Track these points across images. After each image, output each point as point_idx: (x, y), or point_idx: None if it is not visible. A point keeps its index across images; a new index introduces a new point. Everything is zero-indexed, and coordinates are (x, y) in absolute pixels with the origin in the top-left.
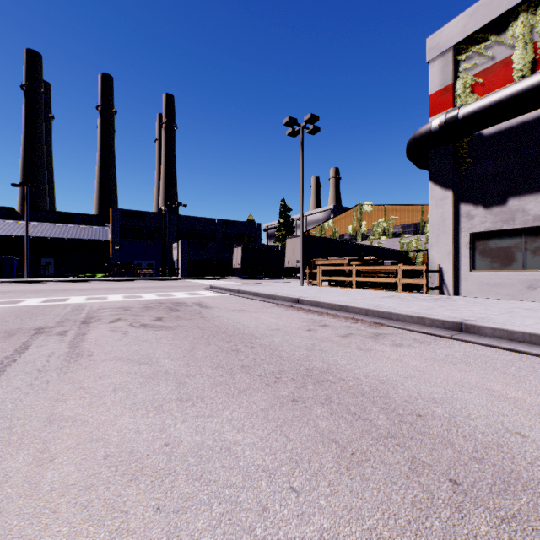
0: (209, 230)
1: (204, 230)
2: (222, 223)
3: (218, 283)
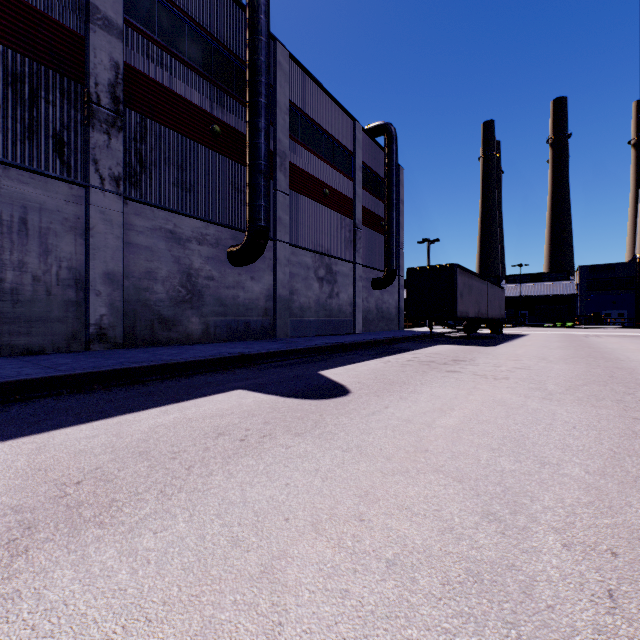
0: None
1: None
2: None
3: None
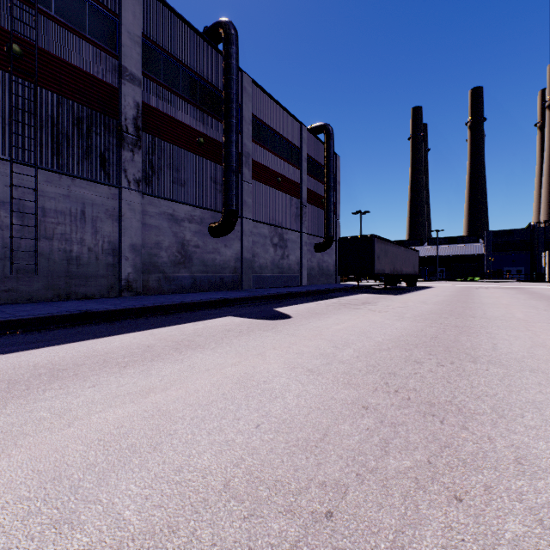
0: None
1: None
2: None
3: None
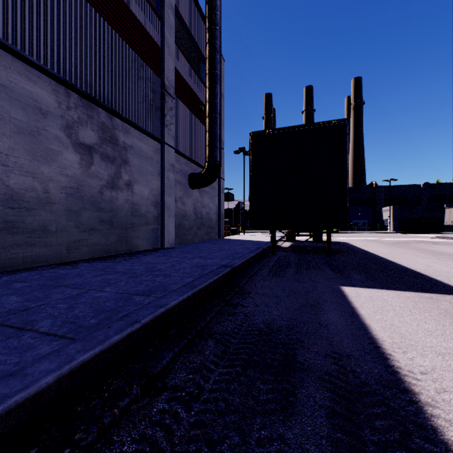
0: (414, 194)
1: (409, 195)
2: (427, 187)
3: (434, 235)
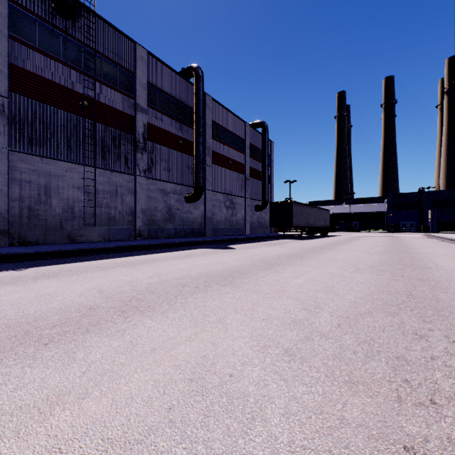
0: None
1: None
2: None
3: None
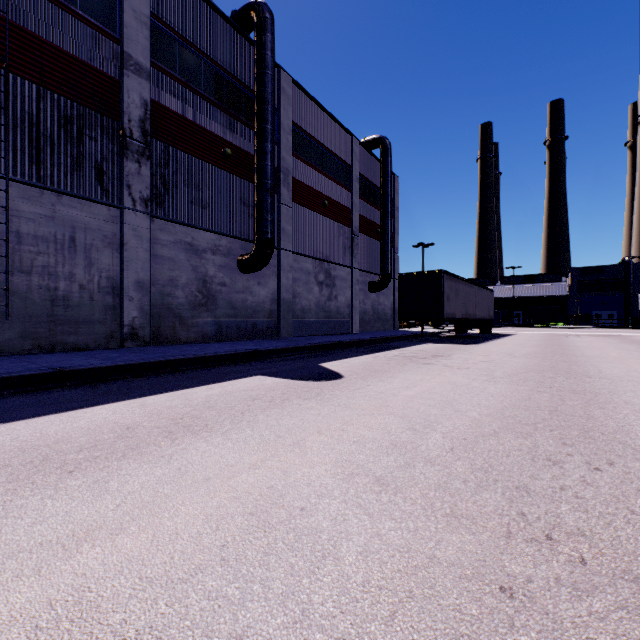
0: None
1: None
2: None
3: None
